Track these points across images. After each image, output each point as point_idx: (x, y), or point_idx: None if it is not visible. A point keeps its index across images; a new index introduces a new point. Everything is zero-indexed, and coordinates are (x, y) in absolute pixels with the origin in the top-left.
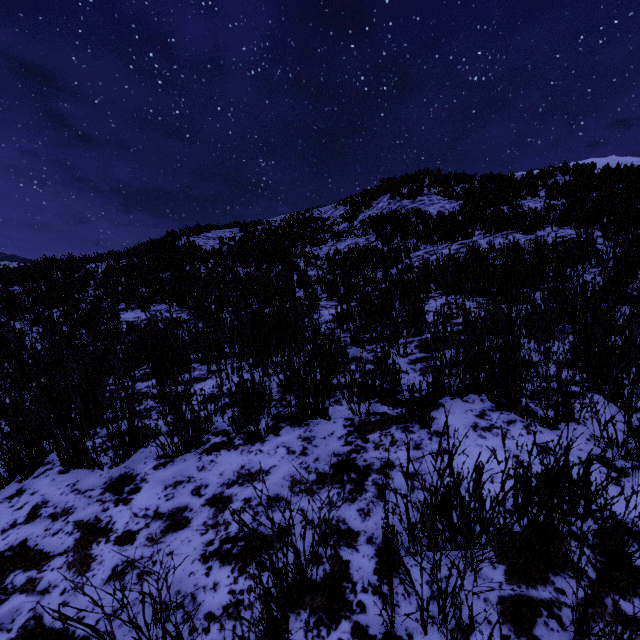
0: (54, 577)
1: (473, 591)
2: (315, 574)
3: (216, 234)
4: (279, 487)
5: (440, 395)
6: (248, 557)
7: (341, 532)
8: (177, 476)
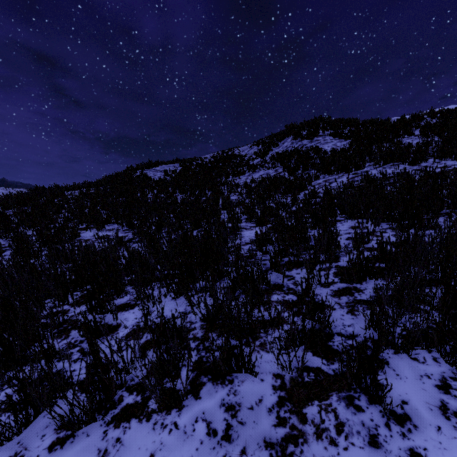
0: None
1: None
2: None
3: (163, 168)
4: None
5: (381, 348)
6: None
7: None
8: None
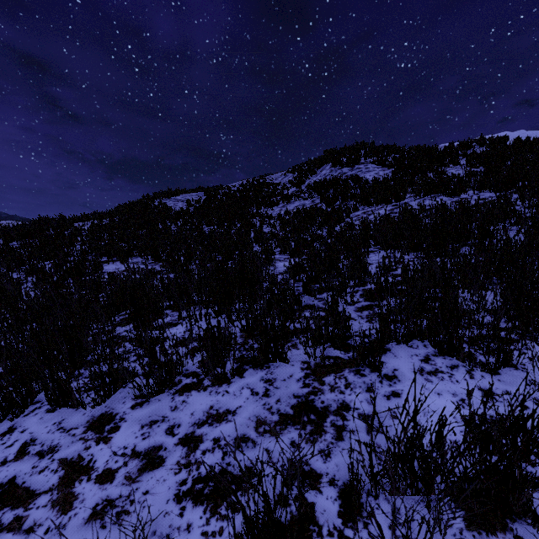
0: (39, 515)
1: (435, 537)
2: (282, 516)
3: (184, 197)
4: (245, 427)
5: (387, 341)
6: (219, 497)
7: (305, 473)
8: (152, 415)
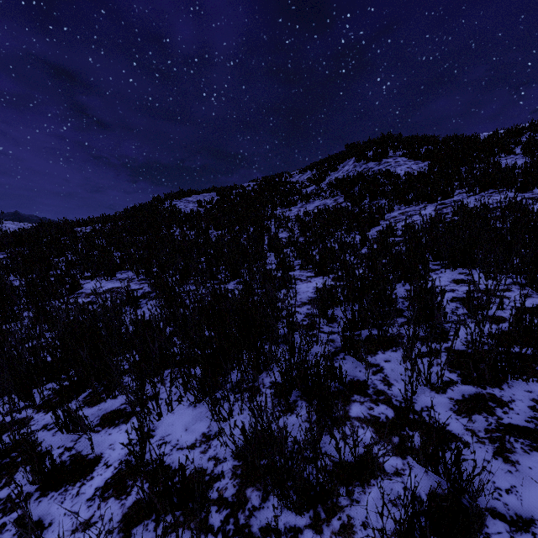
0: None
1: None
2: None
3: (196, 198)
4: None
5: None
6: None
7: None
8: None
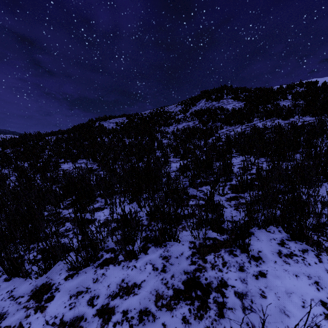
0: None
1: None
2: None
3: (114, 120)
4: (147, 301)
5: (251, 226)
6: None
7: None
8: (79, 287)
